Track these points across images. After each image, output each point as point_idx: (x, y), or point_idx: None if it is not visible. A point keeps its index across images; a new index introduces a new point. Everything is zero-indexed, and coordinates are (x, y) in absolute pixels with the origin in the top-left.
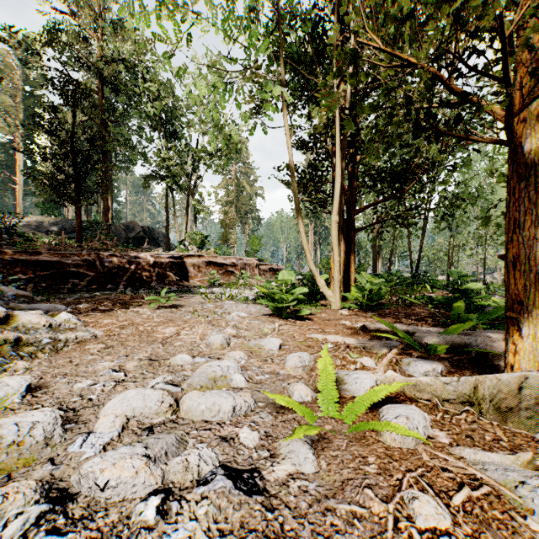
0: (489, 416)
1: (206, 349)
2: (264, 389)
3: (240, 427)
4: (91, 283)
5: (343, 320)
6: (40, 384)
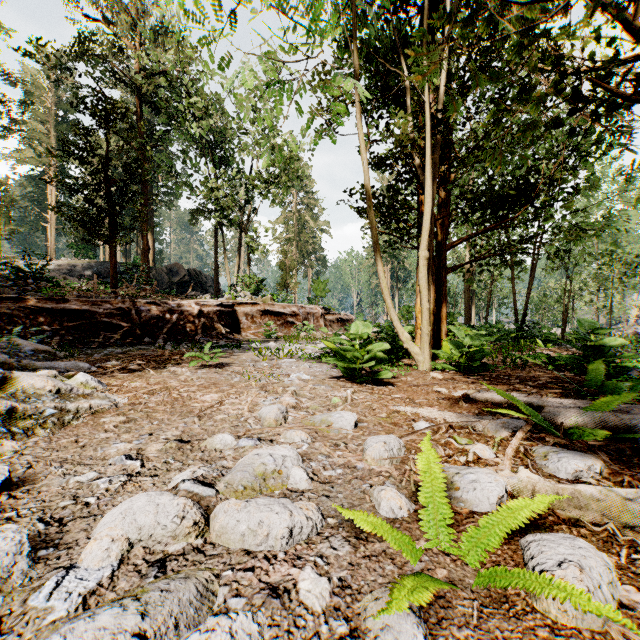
0: None
1: (256, 425)
2: (335, 493)
3: (300, 567)
4: (125, 336)
5: (436, 386)
6: (26, 476)
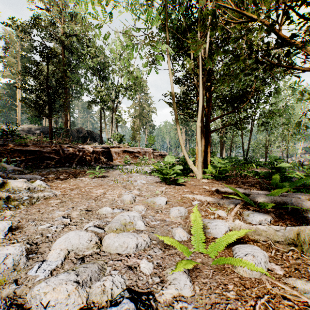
0: (307, 253)
1: (121, 203)
2: (156, 231)
3: (140, 259)
4: (57, 163)
5: (204, 185)
6: (18, 226)
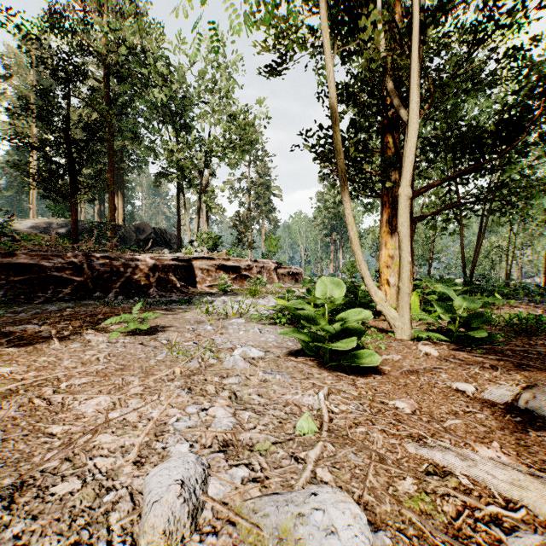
0: None
1: (122, 540)
2: None
3: None
4: (76, 290)
5: (443, 374)
6: None
